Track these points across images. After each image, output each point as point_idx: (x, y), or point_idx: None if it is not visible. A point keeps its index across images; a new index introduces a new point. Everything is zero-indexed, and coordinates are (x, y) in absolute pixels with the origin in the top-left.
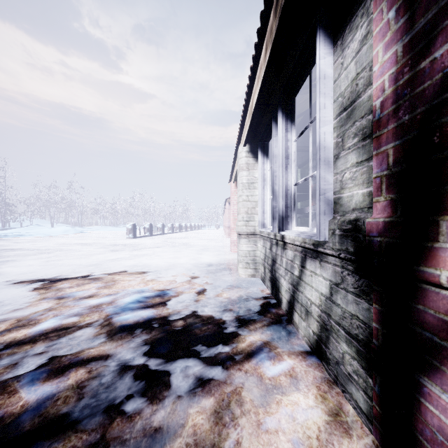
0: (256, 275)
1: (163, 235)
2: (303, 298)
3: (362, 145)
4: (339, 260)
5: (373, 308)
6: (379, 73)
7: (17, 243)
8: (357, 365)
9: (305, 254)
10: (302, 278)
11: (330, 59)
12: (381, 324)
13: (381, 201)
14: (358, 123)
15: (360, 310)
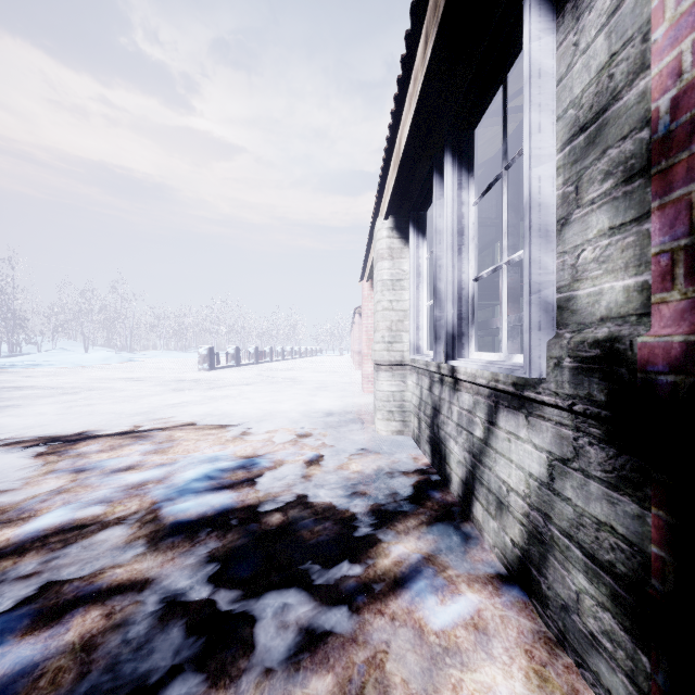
0: (405, 432)
1: (257, 365)
2: (492, 479)
3: (625, 192)
4: (568, 414)
5: (652, 516)
6: (668, 42)
7: (29, 378)
8: (611, 622)
9: (496, 401)
10: (489, 444)
11: (550, 41)
12: (674, 551)
13: (674, 300)
14: (613, 151)
15: (620, 516)
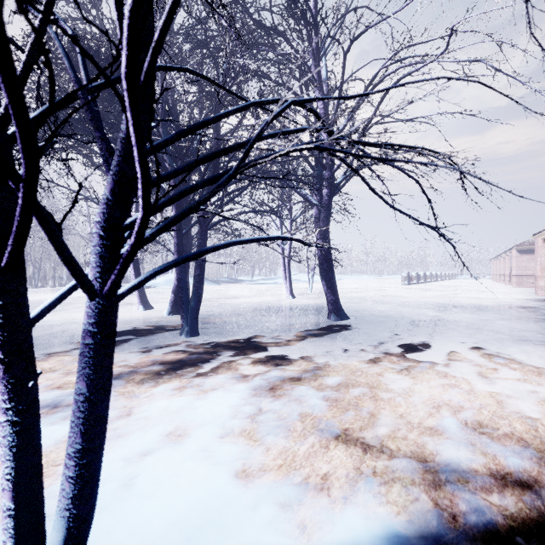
0: None
1: (426, 283)
2: None
3: None
4: None
5: None
6: None
7: None
8: None
9: None
10: None
11: None
12: None
13: None
14: None
15: None
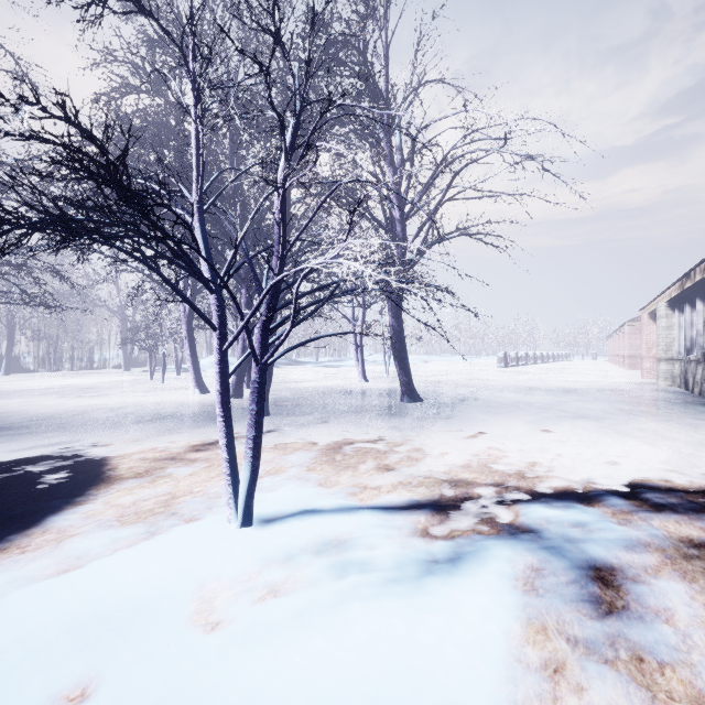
0: (673, 385)
1: (527, 366)
2: (696, 380)
3: None
4: (703, 362)
5: None
6: None
7: (417, 368)
8: None
9: (697, 363)
10: (696, 373)
11: (701, 306)
12: None
13: None
14: None
15: None
